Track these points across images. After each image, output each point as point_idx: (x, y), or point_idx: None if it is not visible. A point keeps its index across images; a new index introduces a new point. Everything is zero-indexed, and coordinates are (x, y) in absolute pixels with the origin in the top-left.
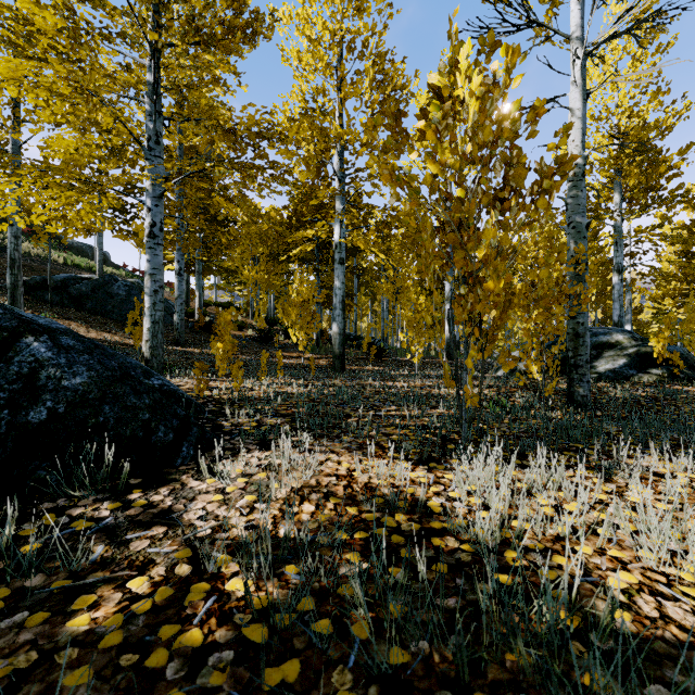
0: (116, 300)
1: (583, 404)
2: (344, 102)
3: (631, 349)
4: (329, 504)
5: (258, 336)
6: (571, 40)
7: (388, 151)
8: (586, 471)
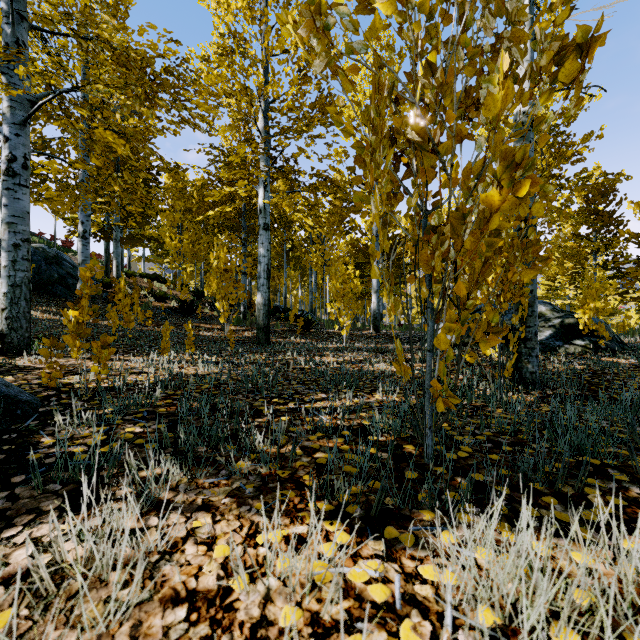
0: None
1: (532, 382)
2: (269, 55)
3: (555, 320)
4: None
5: (180, 307)
6: None
7: None
8: None
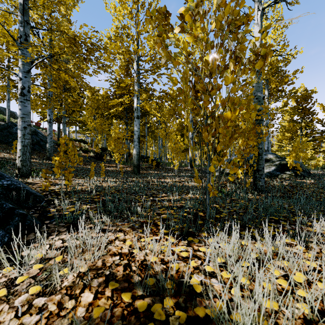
0: (15, 136)
1: (261, 190)
2: (139, 34)
3: (277, 162)
4: (107, 290)
5: (95, 156)
6: (255, 2)
7: (160, 35)
8: (290, 239)
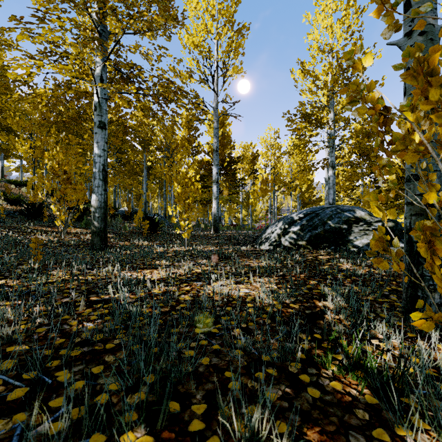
0: None
1: None
2: None
3: (376, 224)
4: None
5: (26, 209)
6: None
7: None
8: None
